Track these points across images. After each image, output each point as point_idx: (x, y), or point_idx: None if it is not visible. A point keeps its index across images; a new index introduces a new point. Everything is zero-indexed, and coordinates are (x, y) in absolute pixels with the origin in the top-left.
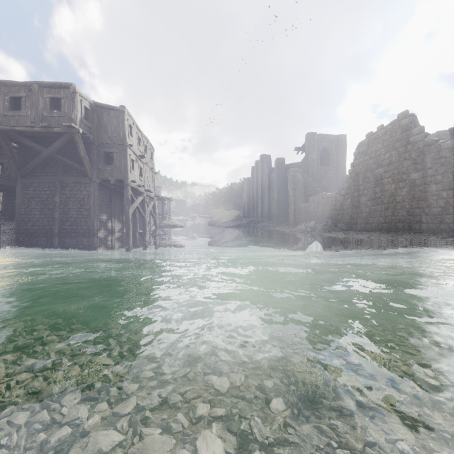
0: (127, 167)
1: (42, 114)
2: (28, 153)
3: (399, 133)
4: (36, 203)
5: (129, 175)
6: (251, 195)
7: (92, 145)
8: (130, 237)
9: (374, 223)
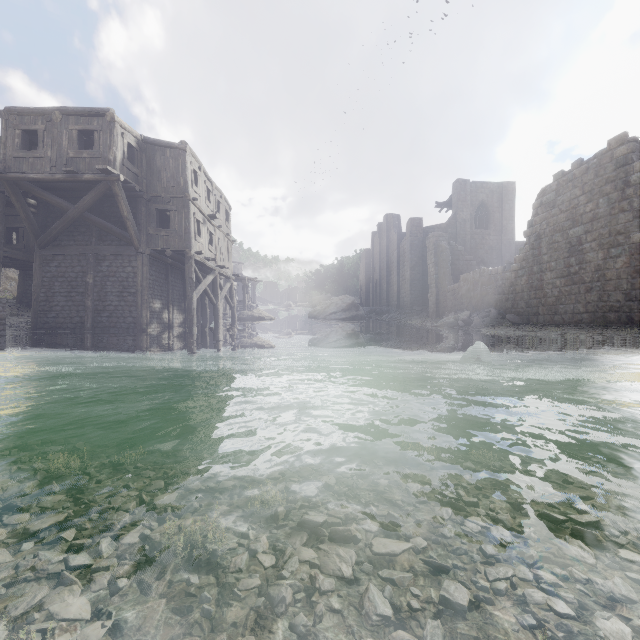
0: (189, 232)
1: (66, 154)
2: (50, 213)
3: (611, 169)
4: (61, 285)
5: (193, 243)
6: (371, 274)
7: (140, 199)
8: (193, 334)
9: (568, 314)
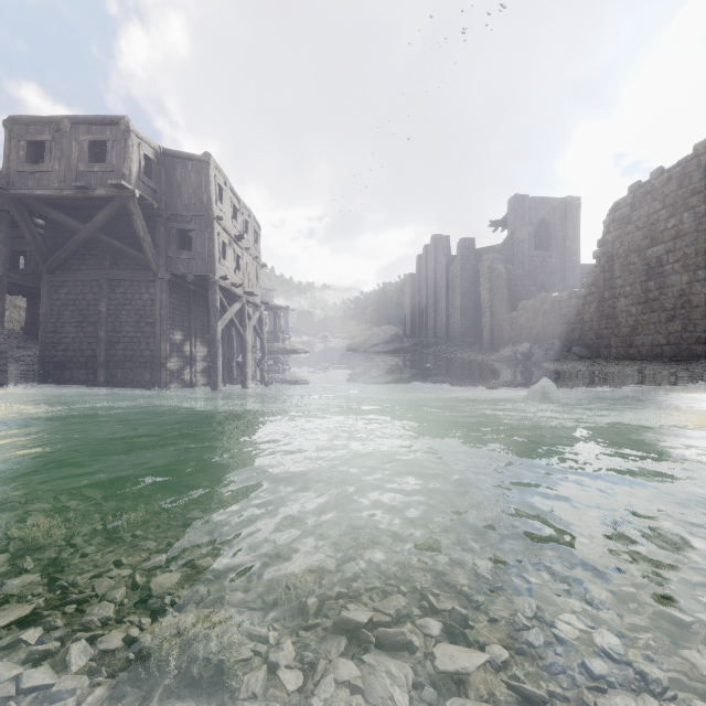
0: (213, 254)
1: (76, 168)
2: (59, 234)
3: (698, 178)
4: (71, 315)
5: (217, 267)
6: (417, 301)
7: (158, 218)
8: (218, 369)
9: (646, 346)
